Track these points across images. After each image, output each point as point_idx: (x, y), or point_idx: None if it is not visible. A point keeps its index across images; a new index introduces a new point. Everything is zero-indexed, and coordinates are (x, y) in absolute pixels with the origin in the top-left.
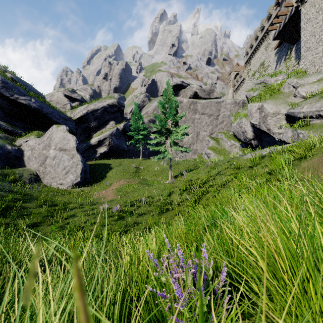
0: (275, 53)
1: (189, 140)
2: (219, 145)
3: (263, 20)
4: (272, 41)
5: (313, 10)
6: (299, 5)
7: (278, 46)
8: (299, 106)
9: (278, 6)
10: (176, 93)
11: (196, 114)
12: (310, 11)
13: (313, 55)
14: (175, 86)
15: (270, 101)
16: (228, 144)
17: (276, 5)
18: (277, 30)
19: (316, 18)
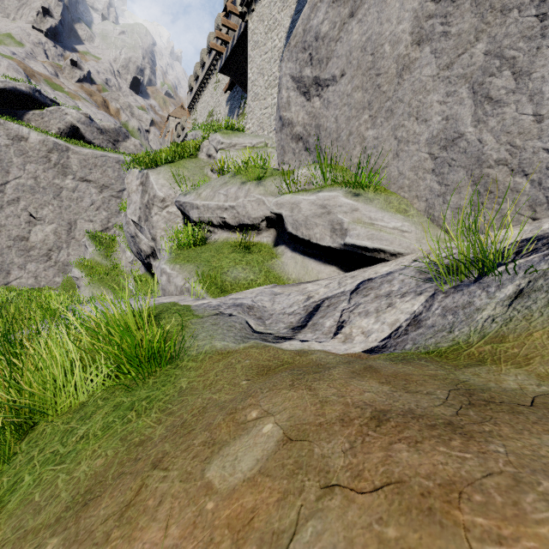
0: (226, 100)
1: (48, 237)
2: (109, 257)
3: (211, 36)
4: (223, 77)
5: (262, 29)
6: (245, 13)
7: (230, 89)
8: (196, 189)
9: (227, 16)
10: (17, 114)
11: (65, 177)
12: (258, 29)
13: (262, 109)
14: (8, 92)
15: (165, 170)
16: (127, 256)
17: (225, 12)
18: (225, 54)
19: (265, 44)
